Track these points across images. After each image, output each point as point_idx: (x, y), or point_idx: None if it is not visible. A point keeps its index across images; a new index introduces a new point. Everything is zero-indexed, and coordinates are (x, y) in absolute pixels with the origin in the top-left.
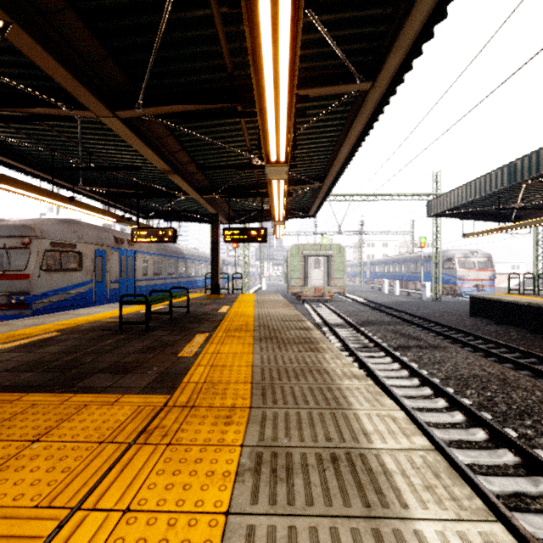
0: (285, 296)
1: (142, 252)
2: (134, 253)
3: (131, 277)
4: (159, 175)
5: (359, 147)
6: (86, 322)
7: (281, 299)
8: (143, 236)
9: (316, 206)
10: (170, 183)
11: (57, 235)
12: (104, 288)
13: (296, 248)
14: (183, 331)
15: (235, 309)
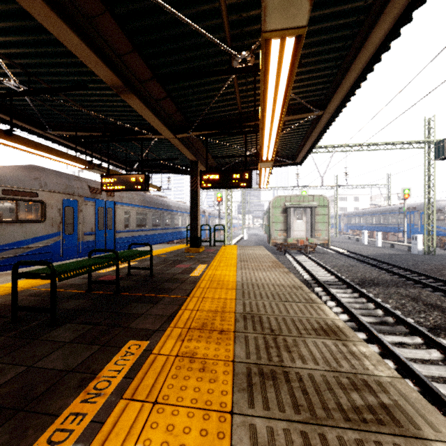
0: (266, 246)
1: (123, 203)
2: (114, 204)
3: (111, 228)
4: (124, 109)
5: (419, 5)
6: (3, 293)
7: (266, 254)
8: (113, 183)
9: (306, 149)
10: (140, 123)
11: (12, 181)
12: (76, 241)
13: (278, 199)
14: (111, 327)
15: (212, 270)
